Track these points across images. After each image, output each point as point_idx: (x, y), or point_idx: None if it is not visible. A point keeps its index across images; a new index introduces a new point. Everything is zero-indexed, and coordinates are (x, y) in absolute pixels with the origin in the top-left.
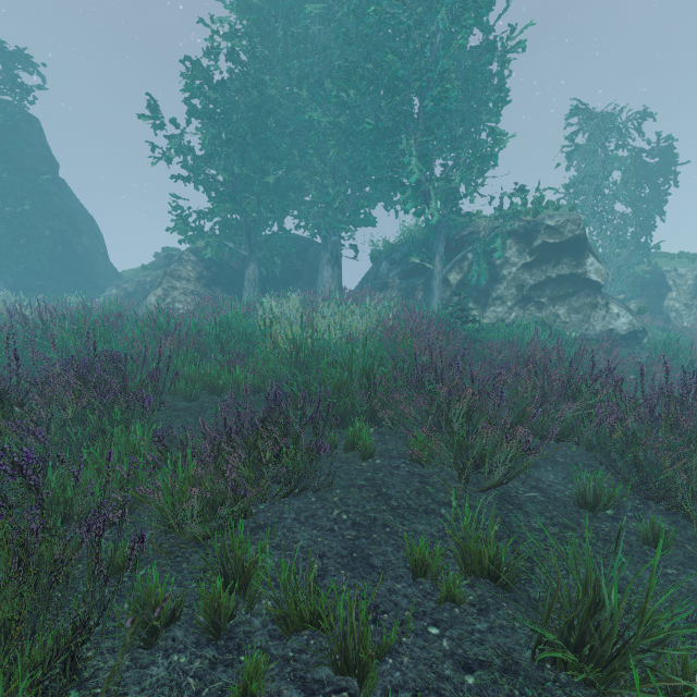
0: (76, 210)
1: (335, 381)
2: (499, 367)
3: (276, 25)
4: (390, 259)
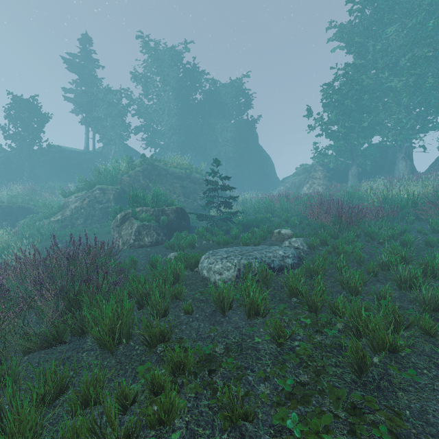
0: (265, 155)
1: (401, 206)
2: None
3: (367, 45)
4: None
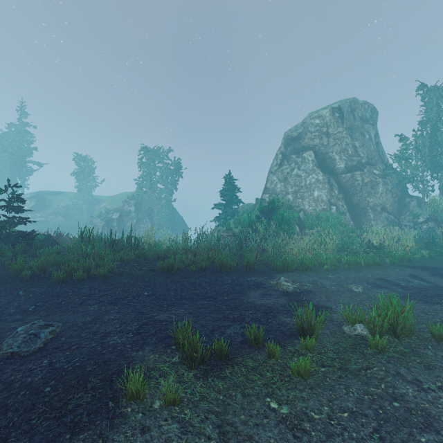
0: None
1: None
2: None
3: None
4: None
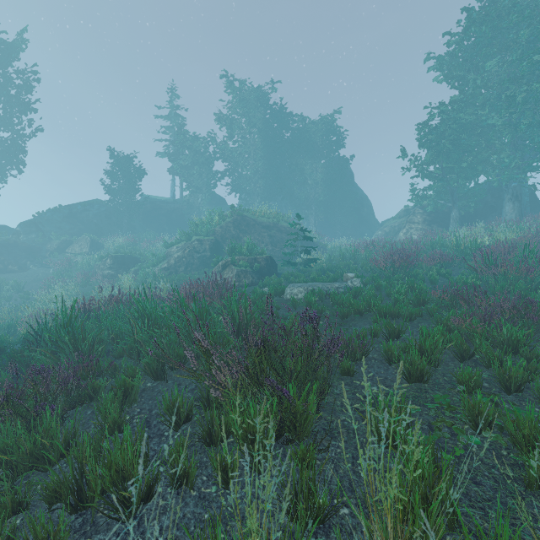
0: (361, 196)
1: (465, 253)
2: (538, 247)
3: (468, 78)
4: None
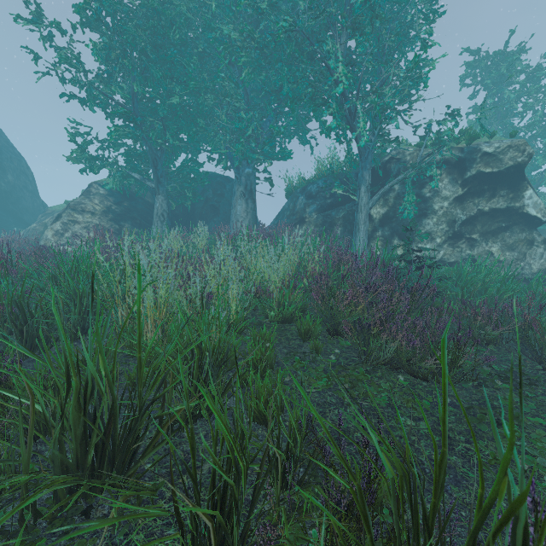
0: (2, 148)
1: None
2: None
3: None
4: (306, 193)
